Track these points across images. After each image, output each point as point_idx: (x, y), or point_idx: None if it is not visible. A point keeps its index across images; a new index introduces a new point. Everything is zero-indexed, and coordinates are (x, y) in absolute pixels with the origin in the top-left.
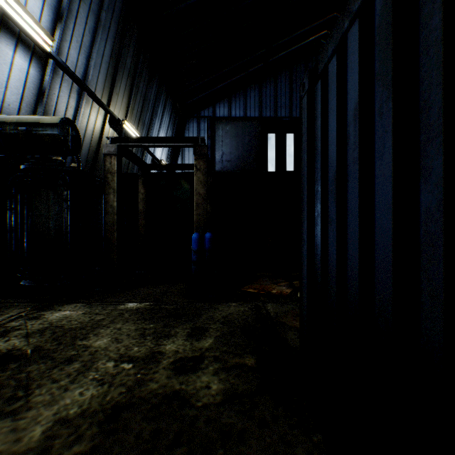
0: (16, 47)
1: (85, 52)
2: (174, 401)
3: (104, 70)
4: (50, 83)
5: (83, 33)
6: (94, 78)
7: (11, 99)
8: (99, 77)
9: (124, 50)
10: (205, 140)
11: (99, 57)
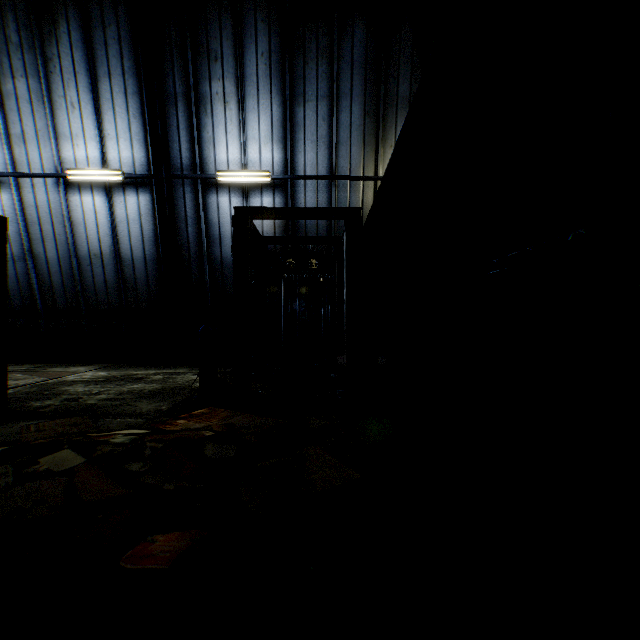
0: (261, 192)
1: (324, 143)
2: (46, 399)
3: (358, 137)
4: (295, 198)
5: (316, 128)
6: (345, 157)
7: (267, 229)
8: (352, 151)
9: (389, 85)
10: (241, 208)
11: (346, 131)
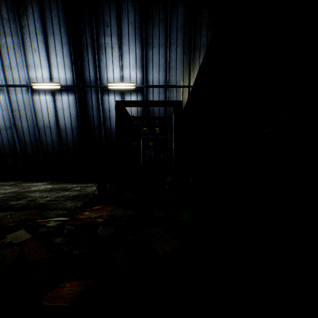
0: (131, 94)
1: (163, 68)
2: (19, 200)
3: (180, 65)
4: (147, 97)
5: (158, 61)
6: (173, 75)
7: (133, 113)
8: (177, 73)
9: (196, 38)
10: (119, 101)
11: (174, 62)
